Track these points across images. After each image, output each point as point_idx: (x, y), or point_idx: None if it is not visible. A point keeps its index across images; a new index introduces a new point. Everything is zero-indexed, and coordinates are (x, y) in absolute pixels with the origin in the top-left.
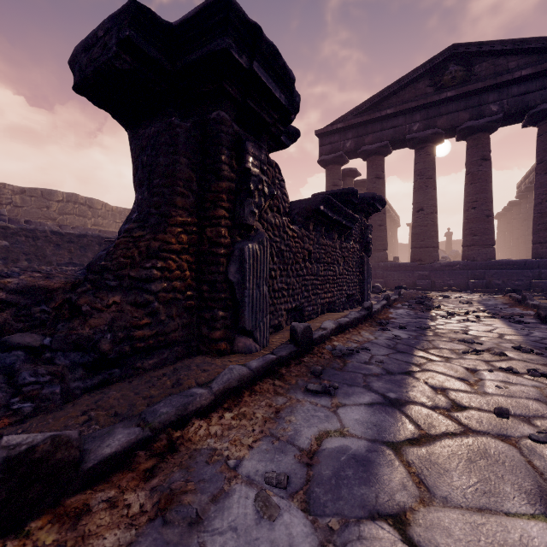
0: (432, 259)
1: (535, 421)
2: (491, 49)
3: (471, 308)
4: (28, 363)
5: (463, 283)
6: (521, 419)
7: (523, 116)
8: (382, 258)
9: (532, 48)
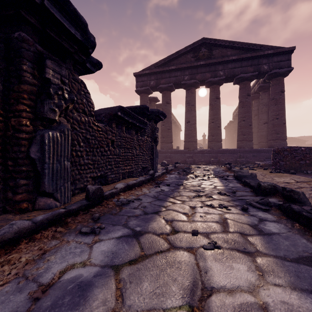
0: (194, 148)
1: (210, 235)
2: (220, 43)
3: (208, 173)
4: None
5: (208, 160)
6: (204, 235)
7: (233, 79)
8: (170, 147)
9: (236, 46)
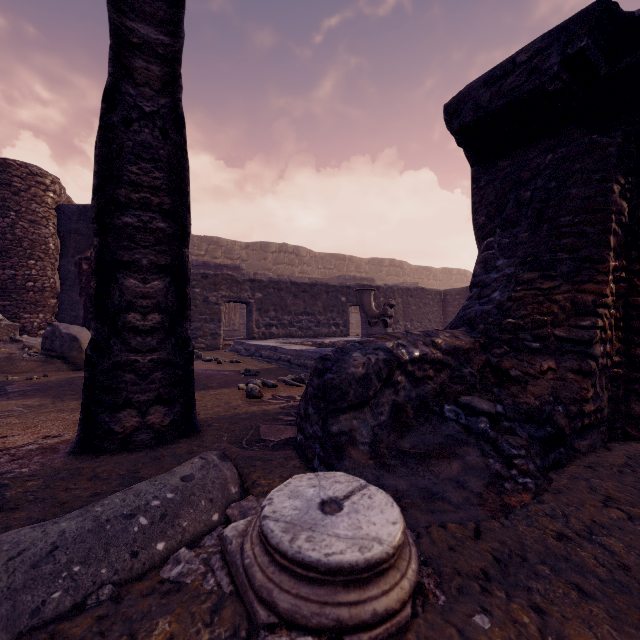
0: None
1: None
2: None
3: None
4: (492, 431)
5: None
6: None
7: None
8: None
9: None
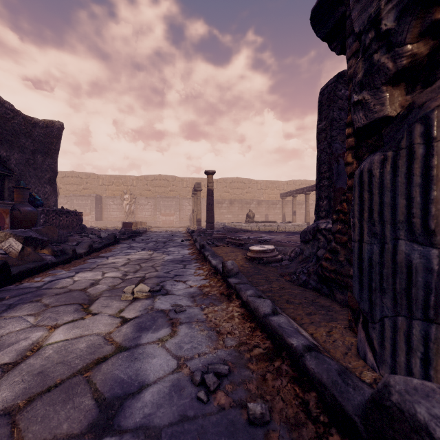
0: None
1: None
2: None
3: None
4: (314, 263)
5: None
6: None
7: None
8: None
9: None
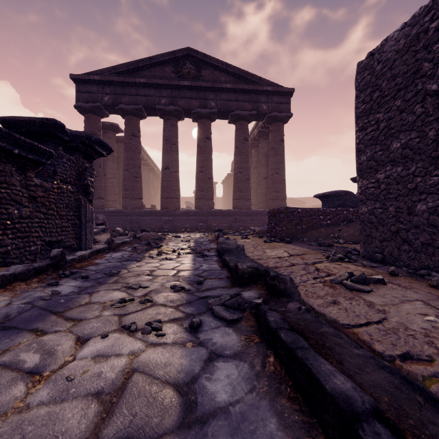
0: (175, 207)
1: None
2: (211, 62)
3: (185, 245)
4: None
5: (195, 226)
6: None
7: (228, 115)
8: (137, 205)
9: (232, 72)
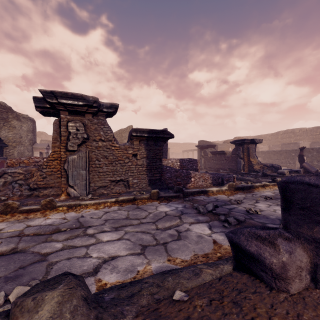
0: None
1: None
2: None
3: None
4: None
5: None
6: None
7: None
8: None
9: None
